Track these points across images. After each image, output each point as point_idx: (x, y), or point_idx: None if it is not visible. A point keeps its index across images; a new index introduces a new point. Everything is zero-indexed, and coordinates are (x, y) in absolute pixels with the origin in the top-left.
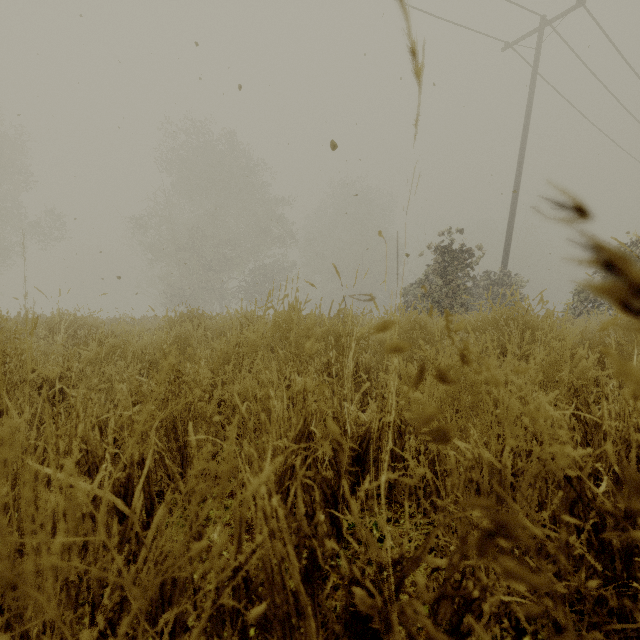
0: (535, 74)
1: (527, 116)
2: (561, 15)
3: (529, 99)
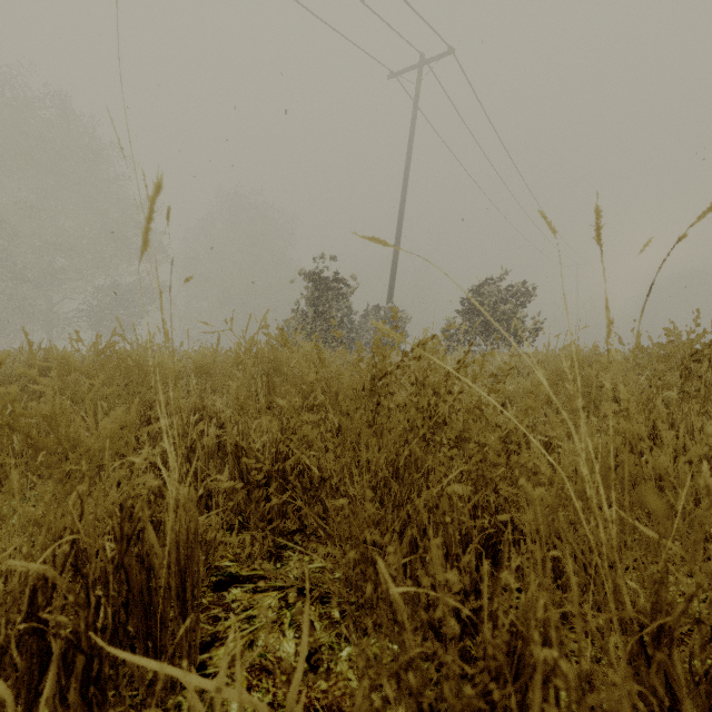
0: (416, 110)
1: (409, 151)
2: (436, 57)
3: (411, 134)
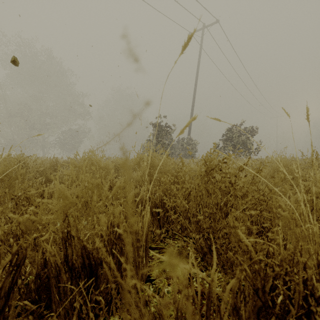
0: (201, 49)
1: (198, 67)
2: (210, 25)
3: (198, 60)
